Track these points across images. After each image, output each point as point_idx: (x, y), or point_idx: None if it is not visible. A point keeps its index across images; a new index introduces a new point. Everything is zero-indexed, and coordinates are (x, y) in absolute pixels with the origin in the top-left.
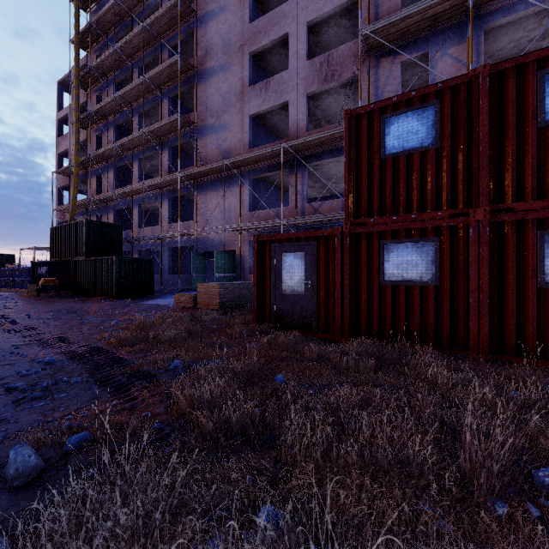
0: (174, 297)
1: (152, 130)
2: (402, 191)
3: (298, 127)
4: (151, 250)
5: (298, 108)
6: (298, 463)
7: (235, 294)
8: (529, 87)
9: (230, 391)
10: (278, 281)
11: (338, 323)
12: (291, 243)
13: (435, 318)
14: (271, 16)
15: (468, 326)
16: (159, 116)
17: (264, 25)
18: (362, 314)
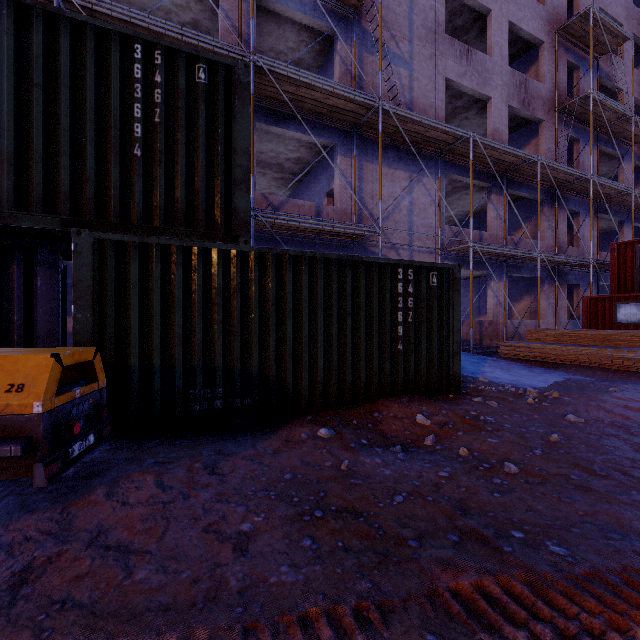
0: None
1: None
2: None
3: (501, 139)
4: None
5: (501, 115)
6: None
7: None
8: None
9: None
10: None
11: None
12: None
13: None
14: None
15: None
16: None
17: None
18: None
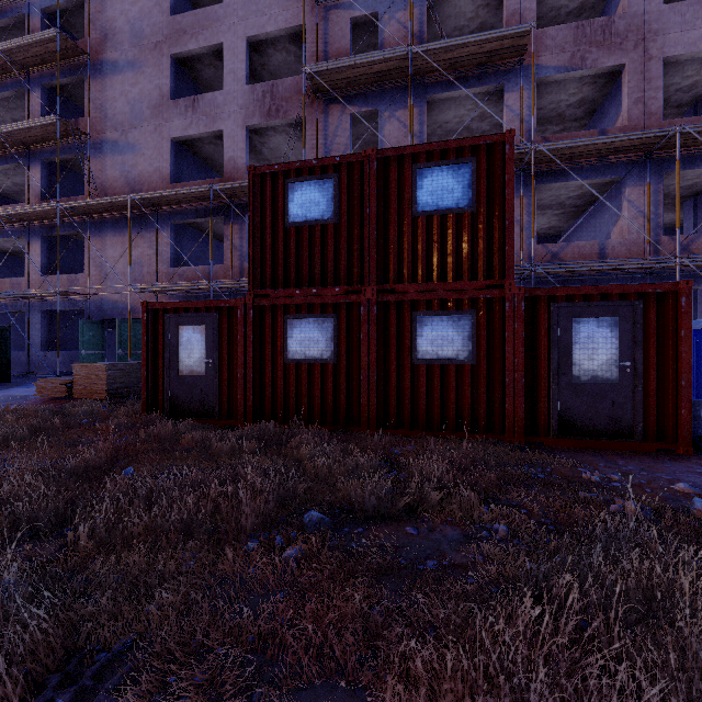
0: (36, 384)
1: (10, 132)
2: (305, 264)
3: (236, 166)
4: (15, 314)
5: (235, 142)
6: (81, 544)
7: (134, 378)
8: (406, 177)
9: (44, 490)
10: (174, 360)
11: (241, 408)
12: (189, 313)
13: (334, 397)
14: (200, 15)
15: (361, 403)
16: (26, 111)
17: (191, 24)
18: (267, 396)
